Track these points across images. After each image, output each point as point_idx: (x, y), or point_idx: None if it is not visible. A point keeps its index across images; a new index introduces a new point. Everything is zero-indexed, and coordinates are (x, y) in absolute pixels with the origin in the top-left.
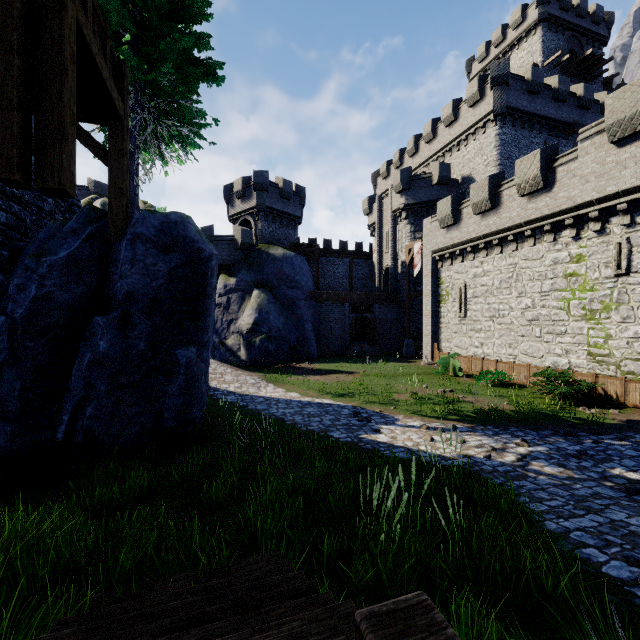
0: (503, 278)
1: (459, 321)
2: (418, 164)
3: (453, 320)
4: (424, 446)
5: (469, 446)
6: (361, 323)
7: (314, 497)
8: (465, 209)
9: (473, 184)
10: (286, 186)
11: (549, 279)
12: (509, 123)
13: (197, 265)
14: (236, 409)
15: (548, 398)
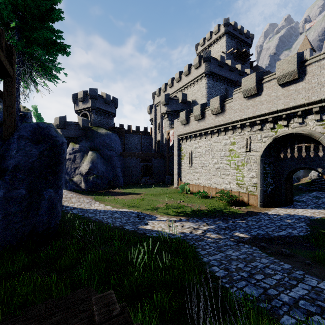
0: (206, 149)
1: (189, 168)
2: (173, 91)
3: (187, 167)
4: (166, 229)
5: (184, 228)
6: (146, 167)
7: (112, 259)
8: (191, 117)
9: (194, 107)
10: (107, 97)
11: (223, 151)
12: (211, 78)
13: (55, 148)
14: (77, 217)
15: (221, 203)
